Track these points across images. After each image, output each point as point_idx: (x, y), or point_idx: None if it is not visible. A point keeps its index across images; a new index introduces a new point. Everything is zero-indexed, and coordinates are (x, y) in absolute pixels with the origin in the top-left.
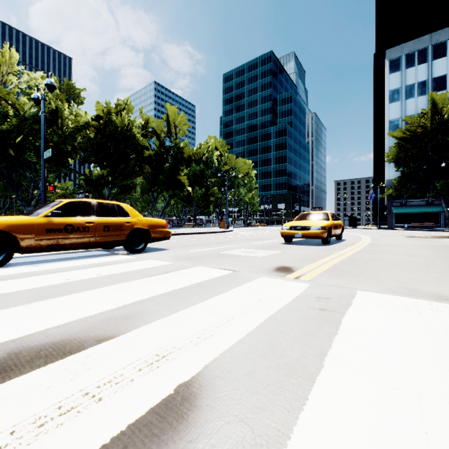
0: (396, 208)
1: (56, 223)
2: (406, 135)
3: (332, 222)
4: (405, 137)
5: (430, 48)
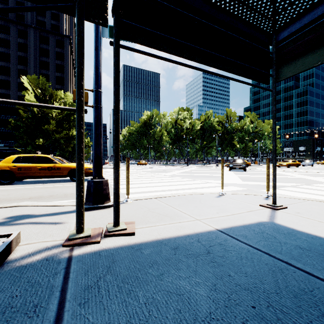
0: None
1: None
2: None
3: (291, 163)
4: None
5: None
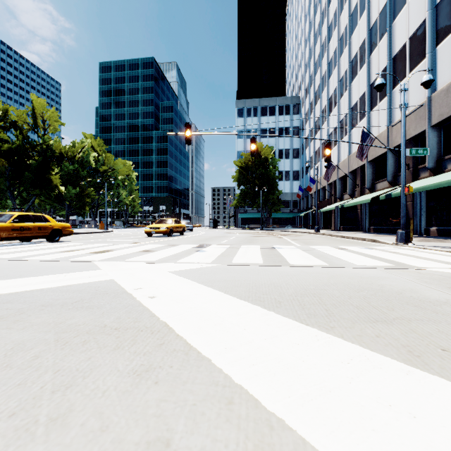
0: (241, 214)
1: (16, 226)
2: (243, 165)
3: (174, 225)
4: (243, 167)
5: (259, 108)
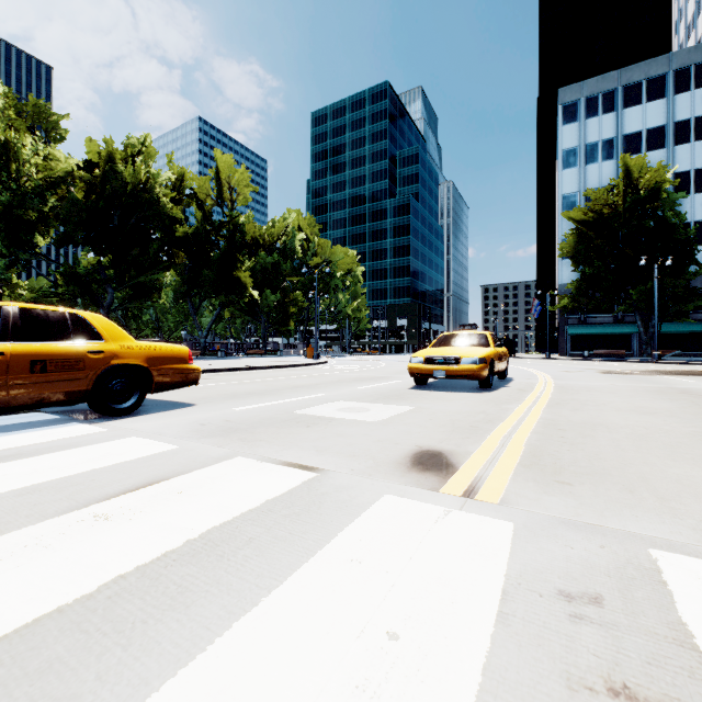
0: (573, 326)
1: None
2: (588, 216)
3: (494, 349)
4: (587, 221)
5: (619, 90)
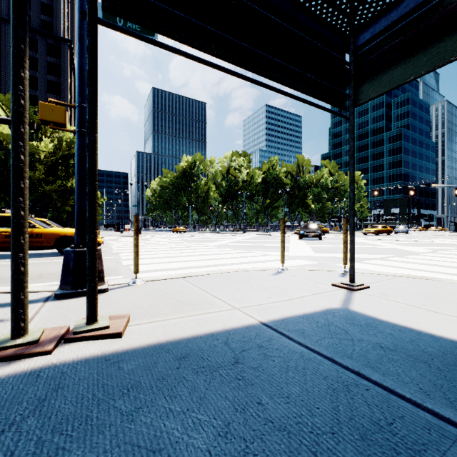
0: None
1: None
2: None
3: (380, 229)
4: None
5: None
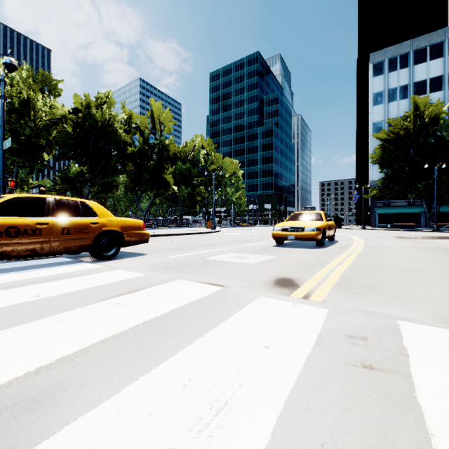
0: (380, 208)
1: None
2: (390, 136)
3: (326, 222)
4: (389, 139)
5: (411, 53)
